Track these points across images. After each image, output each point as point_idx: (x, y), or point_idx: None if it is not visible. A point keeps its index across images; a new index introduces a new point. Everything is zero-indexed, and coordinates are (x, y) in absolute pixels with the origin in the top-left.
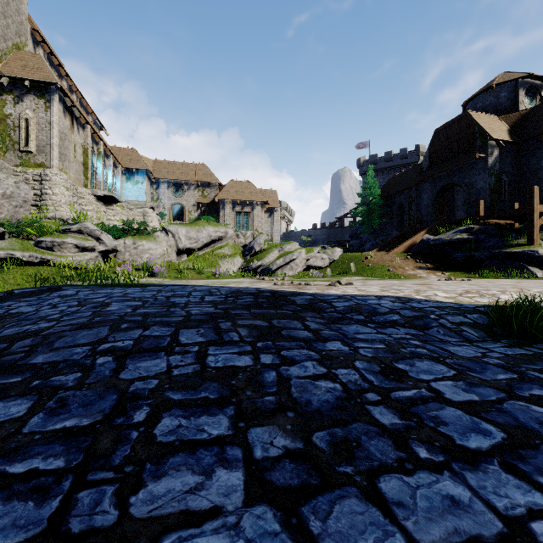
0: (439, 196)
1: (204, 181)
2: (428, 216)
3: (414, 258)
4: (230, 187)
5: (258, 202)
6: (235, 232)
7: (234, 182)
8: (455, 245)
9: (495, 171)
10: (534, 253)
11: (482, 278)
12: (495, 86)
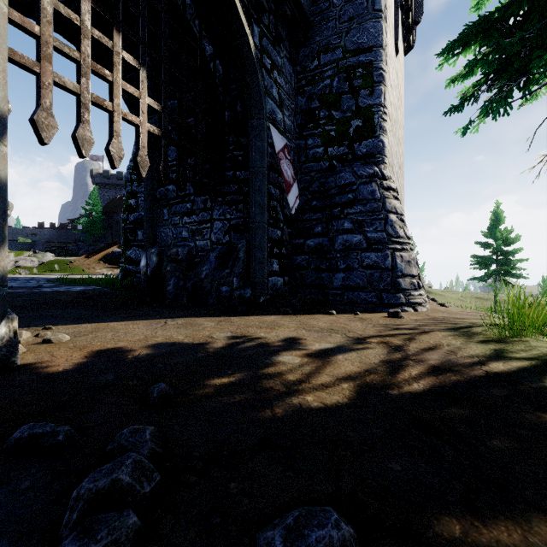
0: None
1: None
2: None
3: (105, 263)
4: None
5: None
6: None
7: None
8: None
9: None
10: None
11: None
12: None
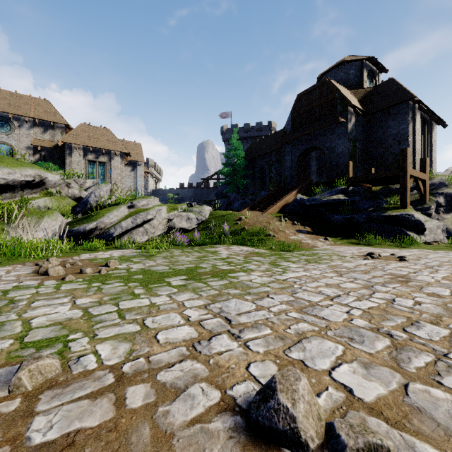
0: (301, 159)
1: (45, 119)
2: (290, 178)
3: (291, 219)
4: (80, 131)
5: (117, 152)
6: (64, 179)
7: (87, 126)
8: (329, 206)
9: (352, 137)
10: (410, 217)
11: (376, 246)
12: (345, 62)
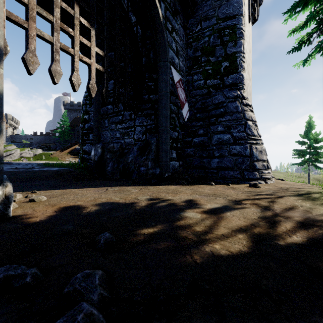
0: None
1: None
2: None
3: (71, 154)
4: None
5: None
6: None
7: None
8: None
9: None
10: None
11: None
12: None
